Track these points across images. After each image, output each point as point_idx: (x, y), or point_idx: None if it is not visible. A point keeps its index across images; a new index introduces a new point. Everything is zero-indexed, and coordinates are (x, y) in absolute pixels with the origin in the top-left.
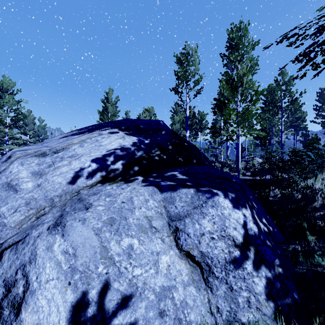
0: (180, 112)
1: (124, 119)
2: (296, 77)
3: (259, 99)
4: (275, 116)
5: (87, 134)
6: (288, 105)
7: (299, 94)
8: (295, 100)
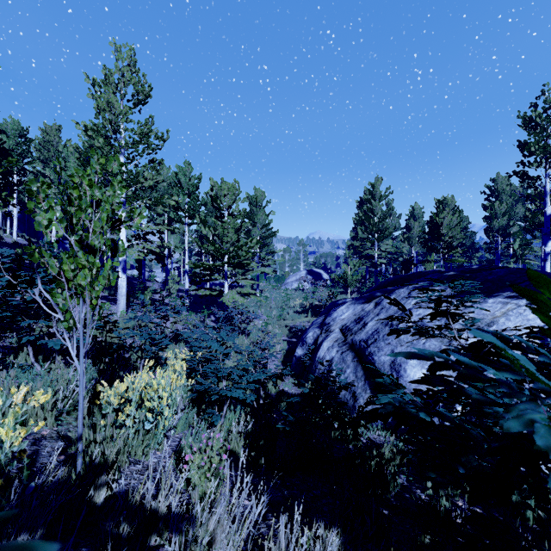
0: (506, 193)
1: (503, 270)
2: None
3: None
4: None
5: (488, 300)
6: None
7: None
8: None
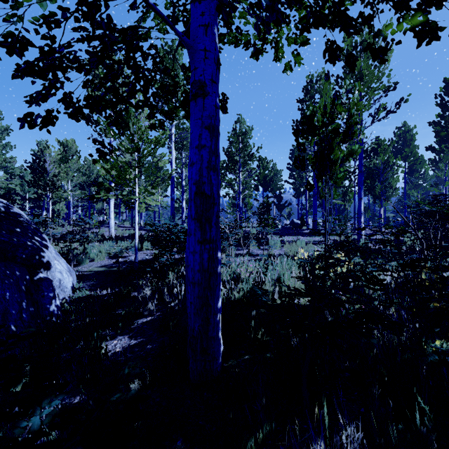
0: None
1: None
2: (153, 127)
3: (154, 150)
4: (242, 172)
5: None
6: (245, 161)
7: (257, 150)
8: (253, 156)
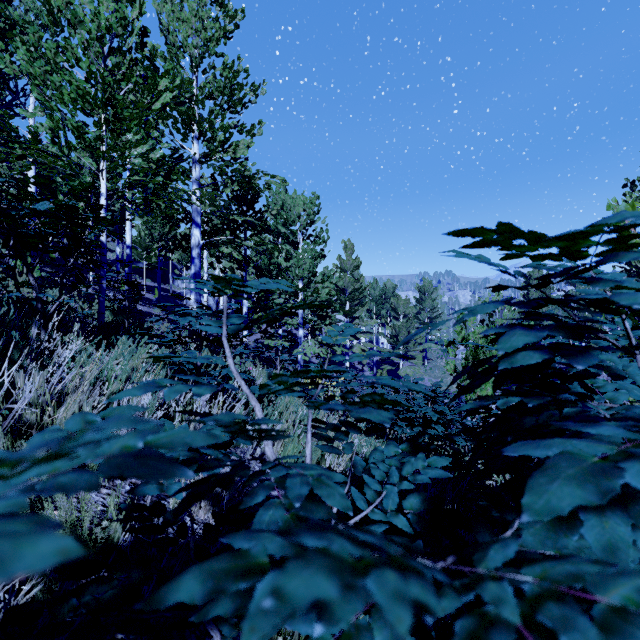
0: None
1: None
2: None
3: None
4: None
5: None
6: None
7: None
8: None
